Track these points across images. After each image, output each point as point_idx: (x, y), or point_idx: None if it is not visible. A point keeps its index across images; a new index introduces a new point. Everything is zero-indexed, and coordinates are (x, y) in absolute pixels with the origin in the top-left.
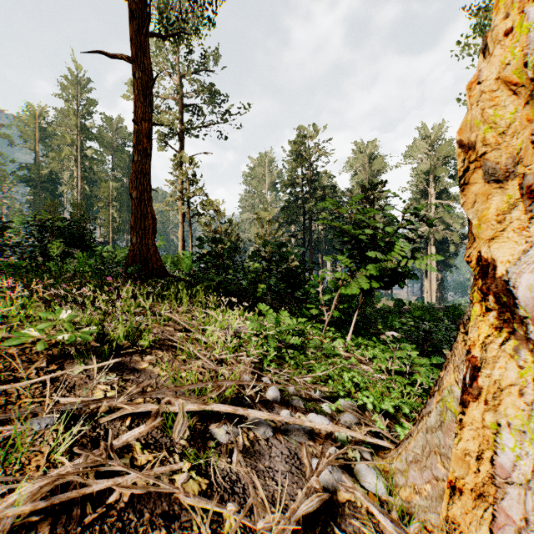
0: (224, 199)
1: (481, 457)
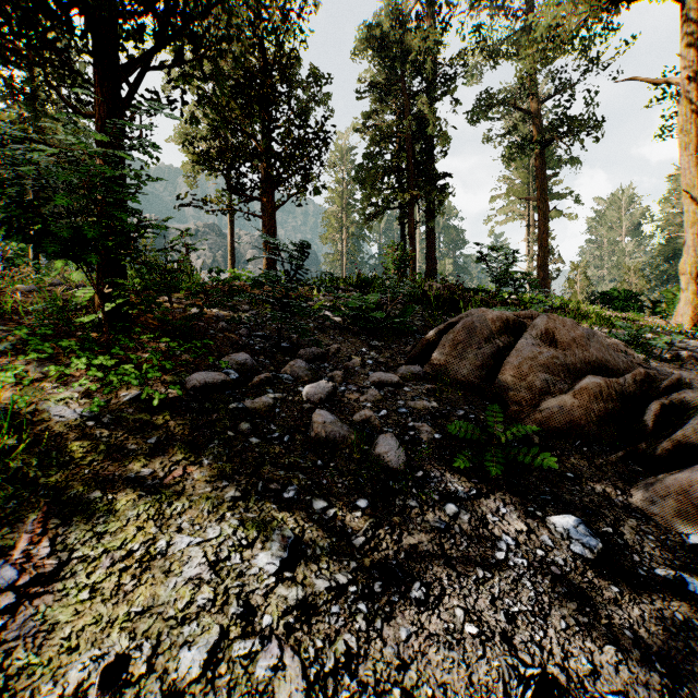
0: (581, 264)
1: (677, 309)
